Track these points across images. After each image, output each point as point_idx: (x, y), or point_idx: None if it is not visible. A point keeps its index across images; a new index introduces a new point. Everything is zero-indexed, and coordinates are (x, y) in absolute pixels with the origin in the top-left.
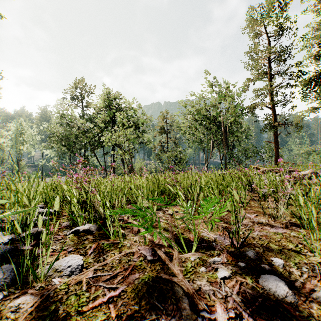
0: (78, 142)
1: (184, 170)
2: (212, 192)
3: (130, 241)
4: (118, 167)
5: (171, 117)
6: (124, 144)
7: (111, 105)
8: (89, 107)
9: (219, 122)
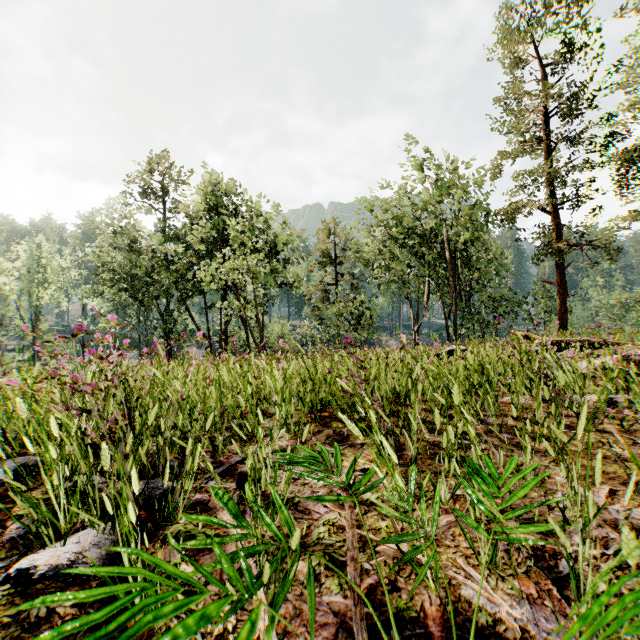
0: (154, 283)
1: (371, 340)
2: (468, 417)
3: (201, 638)
4: (236, 335)
5: (343, 232)
6: (245, 286)
7: (221, 207)
8: (177, 212)
9: (443, 241)
